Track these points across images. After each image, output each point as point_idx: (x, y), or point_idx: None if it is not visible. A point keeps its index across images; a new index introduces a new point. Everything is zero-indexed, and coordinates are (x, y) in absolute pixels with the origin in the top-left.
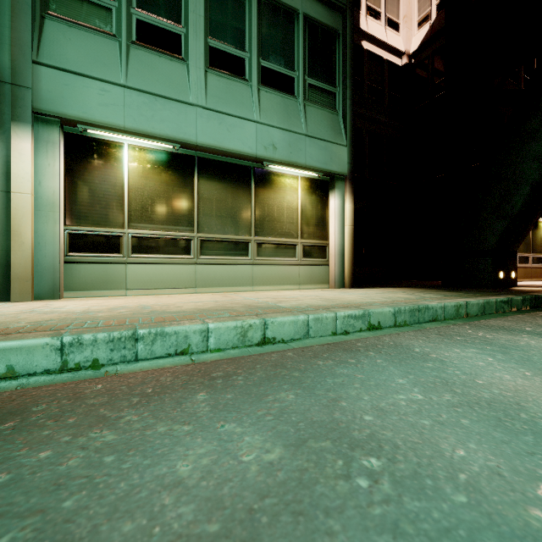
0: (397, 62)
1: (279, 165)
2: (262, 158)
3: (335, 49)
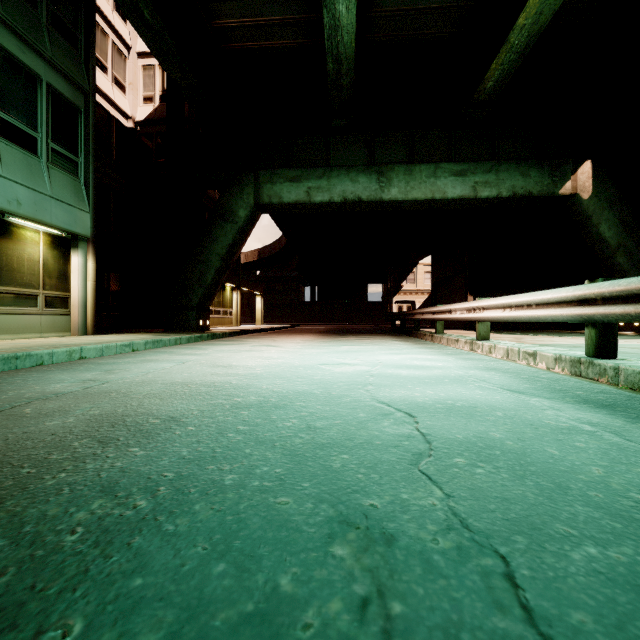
0: (124, 122)
1: (23, 219)
2: (6, 211)
3: (78, 124)
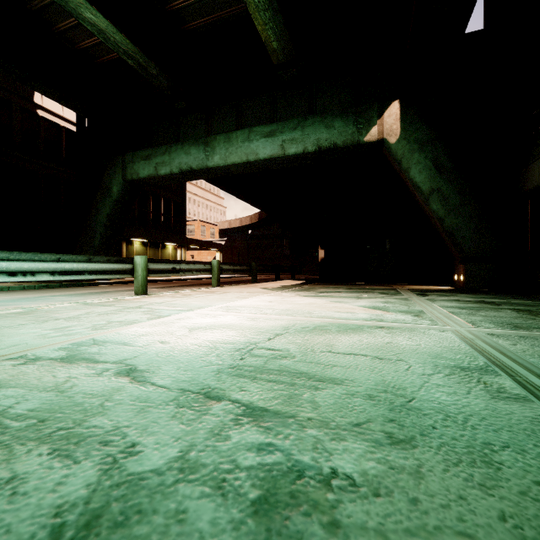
0: (75, 129)
1: None
2: None
3: None
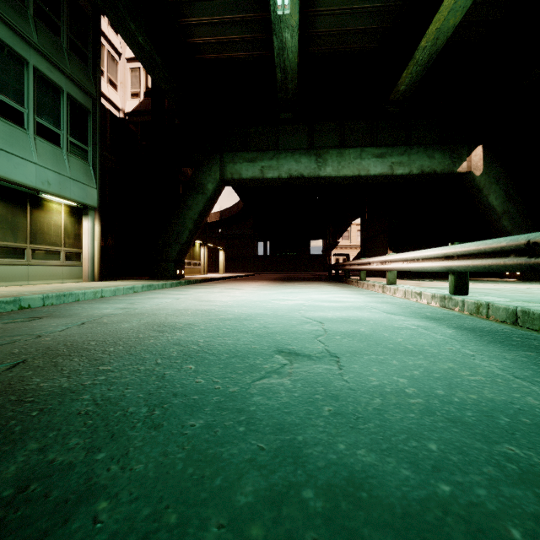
0: (116, 113)
1: (51, 195)
2: (40, 190)
3: (88, 121)
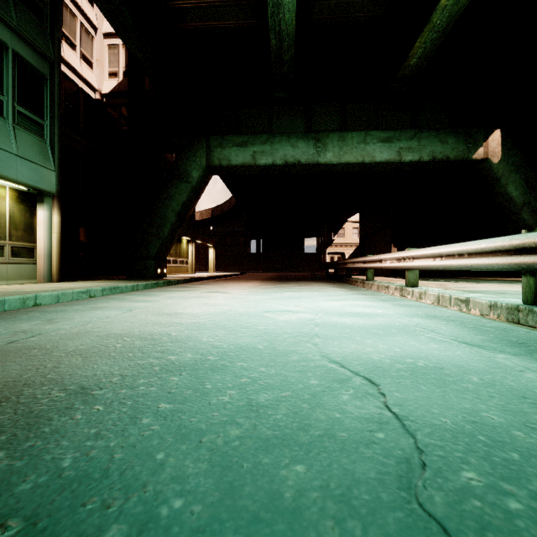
0: (91, 94)
1: None
2: None
3: (44, 90)
